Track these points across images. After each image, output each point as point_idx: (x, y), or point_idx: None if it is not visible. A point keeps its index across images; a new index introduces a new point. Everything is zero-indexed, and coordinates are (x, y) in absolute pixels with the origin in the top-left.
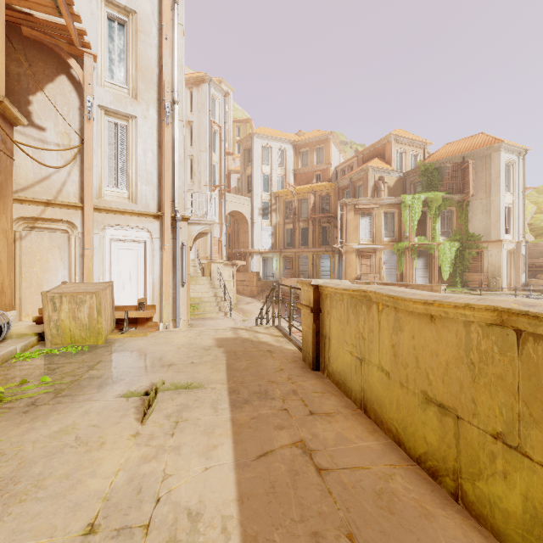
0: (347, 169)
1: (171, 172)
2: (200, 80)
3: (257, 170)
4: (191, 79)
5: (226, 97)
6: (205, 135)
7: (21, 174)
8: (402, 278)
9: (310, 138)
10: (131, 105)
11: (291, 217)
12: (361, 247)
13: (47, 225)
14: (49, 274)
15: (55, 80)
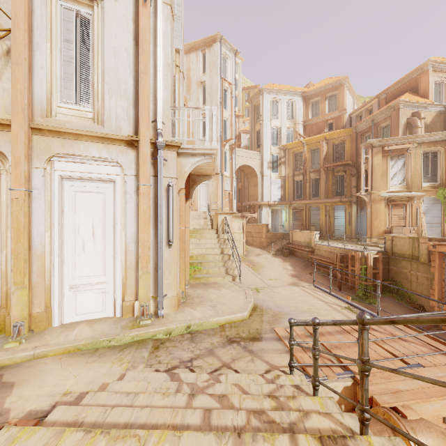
0: (364, 113)
1: (153, 79)
2: (212, 40)
3: (266, 124)
4: (203, 41)
5: (237, 67)
6: (216, 92)
7: None
8: None
9: (322, 87)
10: None
11: (301, 169)
12: (393, 194)
13: None
14: None
15: None
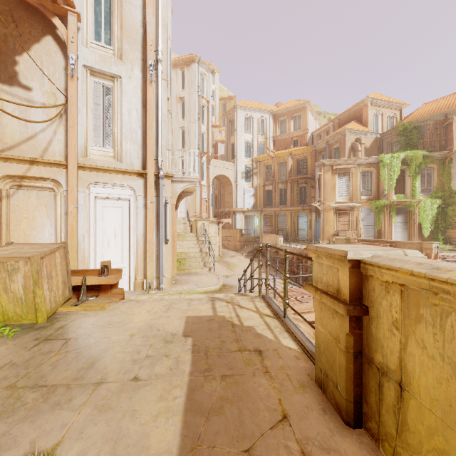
0: (323, 134)
1: (155, 131)
2: (190, 60)
3: (240, 138)
4: (182, 60)
5: (214, 79)
6: (195, 108)
7: (8, 133)
8: (380, 235)
9: (288, 107)
10: (115, 65)
11: (270, 179)
12: (339, 205)
13: (34, 183)
14: (36, 231)
15: (41, 40)
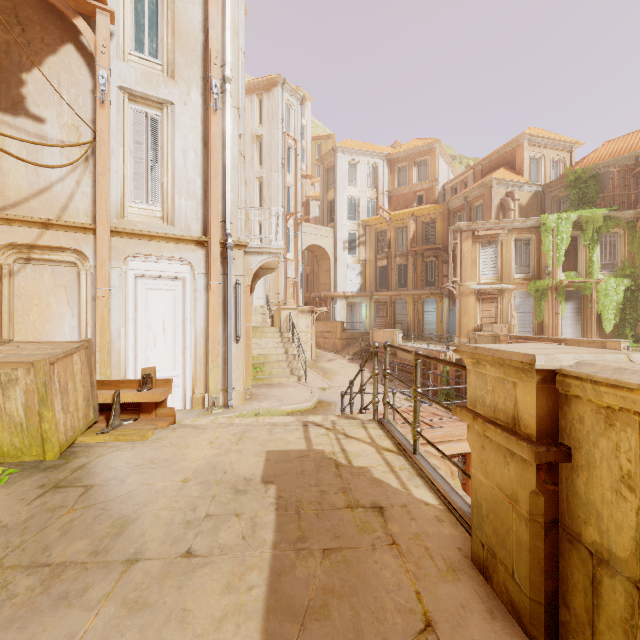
0: (459, 186)
1: (221, 180)
2: (271, 83)
3: (341, 193)
4: (260, 83)
5: (304, 110)
6: (277, 151)
7: (11, 183)
8: (542, 330)
9: (410, 149)
10: (165, 86)
11: (384, 251)
12: (483, 287)
13: (48, 255)
14: (51, 325)
15: (58, 51)
